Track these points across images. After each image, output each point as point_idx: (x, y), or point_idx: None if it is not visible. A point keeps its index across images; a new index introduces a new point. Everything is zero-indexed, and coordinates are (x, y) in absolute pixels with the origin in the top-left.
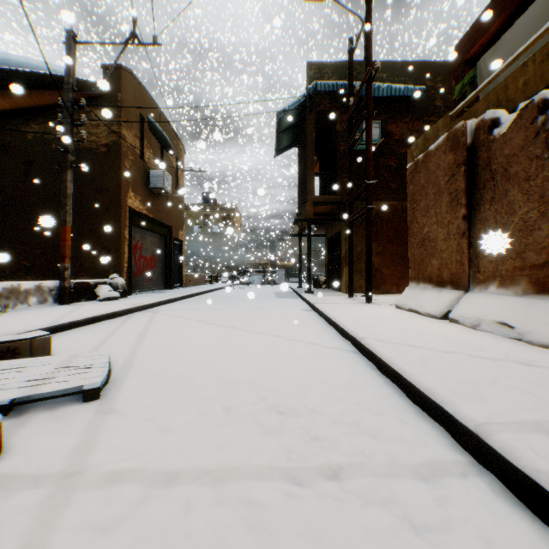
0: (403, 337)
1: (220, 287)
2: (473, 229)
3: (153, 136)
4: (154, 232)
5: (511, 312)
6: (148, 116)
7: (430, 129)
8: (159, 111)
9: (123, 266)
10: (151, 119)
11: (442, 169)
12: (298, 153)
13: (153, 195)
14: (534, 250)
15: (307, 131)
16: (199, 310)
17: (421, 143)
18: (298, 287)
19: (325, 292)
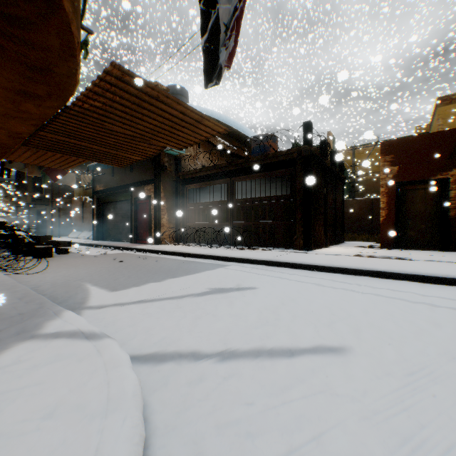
0: (65, 239)
1: None
2: (84, 219)
3: None
4: None
5: (86, 235)
6: None
7: (80, 188)
8: None
9: None
10: None
11: (79, 204)
12: None
13: None
14: (90, 224)
15: None
16: None
17: (78, 191)
18: None
19: None
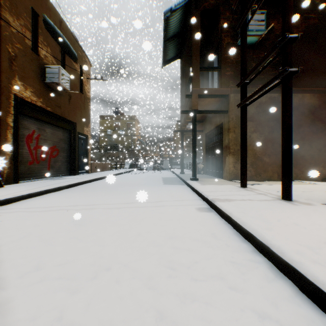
0: None
1: (120, 173)
2: None
3: (53, 38)
4: (56, 125)
5: None
6: (45, 16)
7: None
8: (60, 18)
9: (4, 154)
10: (49, 21)
11: None
12: (182, 63)
13: (51, 90)
14: None
15: (192, 27)
16: (60, 210)
17: None
18: (181, 173)
19: (207, 178)
